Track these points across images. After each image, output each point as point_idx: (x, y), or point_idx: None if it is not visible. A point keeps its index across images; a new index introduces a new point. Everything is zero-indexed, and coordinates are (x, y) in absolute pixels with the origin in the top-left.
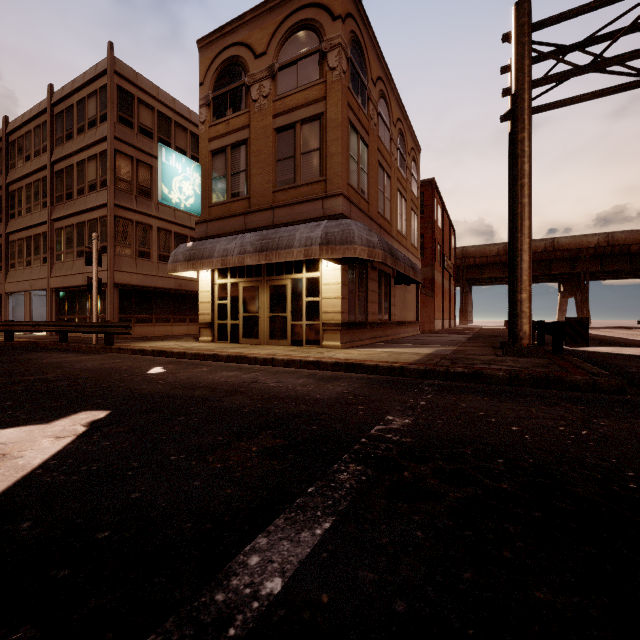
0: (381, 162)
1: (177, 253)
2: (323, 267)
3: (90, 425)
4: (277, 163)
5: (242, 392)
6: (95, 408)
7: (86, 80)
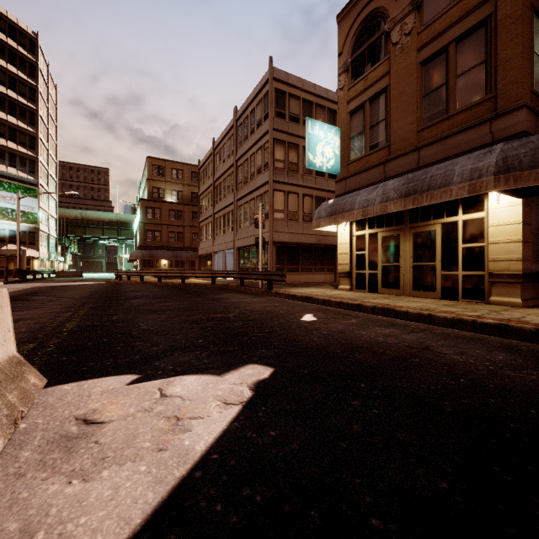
0: None
1: (320, 210)
2: (490, 205)
3: (255, 388)
4: (423, 99)
5: (418, 365)
6: (260, 361)
7: (255, 93)
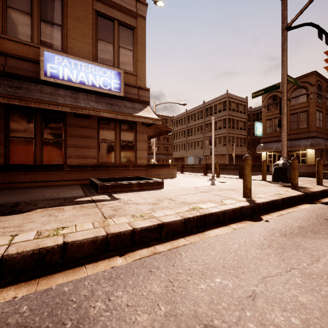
0: (327, 113)
1: (259, 147)
2: (308, 150)
3: None
4: (291, 123)
5: None
6: None
7: (218, 100)
